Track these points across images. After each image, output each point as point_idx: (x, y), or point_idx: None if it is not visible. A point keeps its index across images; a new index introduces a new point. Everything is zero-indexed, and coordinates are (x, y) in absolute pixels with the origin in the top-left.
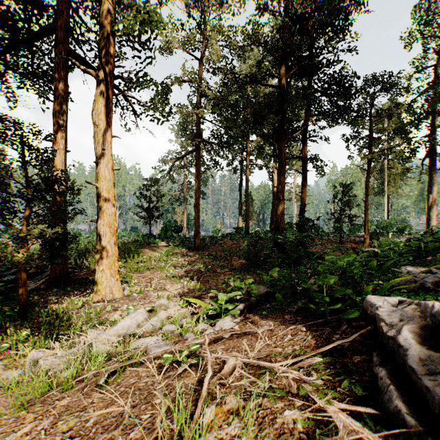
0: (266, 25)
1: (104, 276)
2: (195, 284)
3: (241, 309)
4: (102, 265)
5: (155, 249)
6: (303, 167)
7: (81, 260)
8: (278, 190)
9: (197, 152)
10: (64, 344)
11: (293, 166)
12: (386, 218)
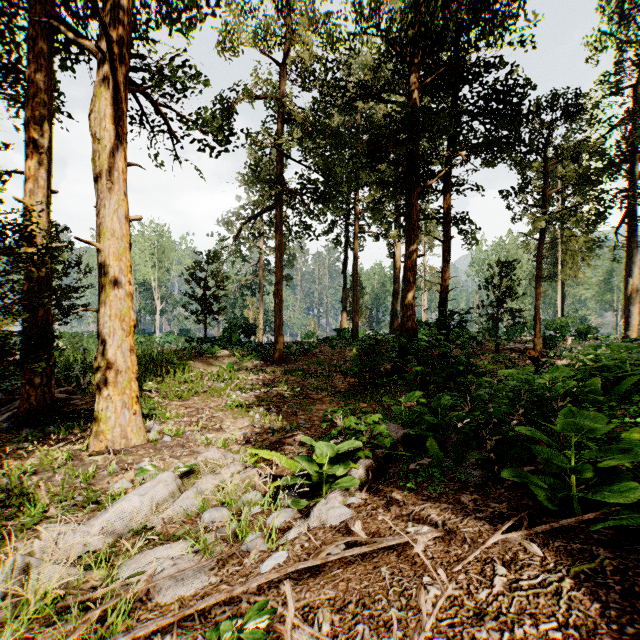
0: None
1: (111, 407)
2: (273, 420)
3: (360, 472)
4: (106, 388)
5: (212, 361)
6: (445, 232)
7: (87, 380)
8: (407, 268)
9: (279, 210)
10: None
11: (423, 239)
12: (560, 316)
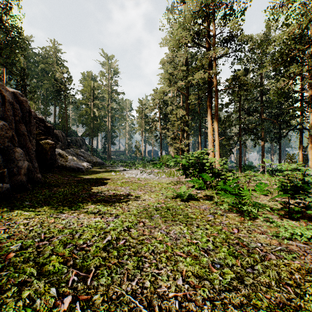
0: None
1: None
2: None
3: None
4: None
5: None
6: None
7: None
8: None
9: None
10: None
11: None
12: None
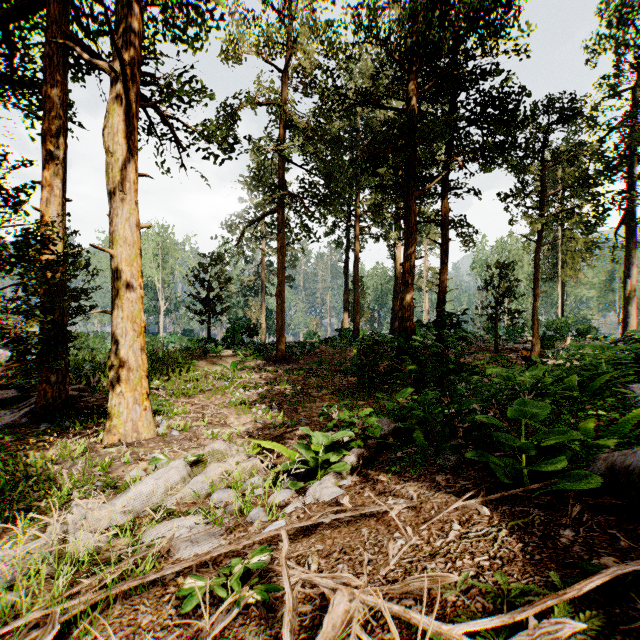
0: (387, 9)
1: (124, 403)
2: (275, 416)
3: (352, 460)
4: (119, 385)
5: (216, 360)
6: (443, 235)
7: (97, 378)
8: (405, 270)
9: (281, 213)
10: (28, 528)
11: (424, 240)
12: (561, 316)
